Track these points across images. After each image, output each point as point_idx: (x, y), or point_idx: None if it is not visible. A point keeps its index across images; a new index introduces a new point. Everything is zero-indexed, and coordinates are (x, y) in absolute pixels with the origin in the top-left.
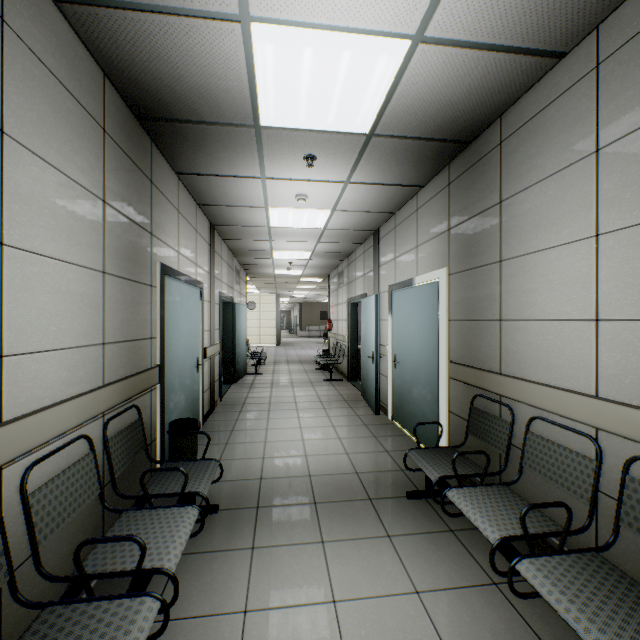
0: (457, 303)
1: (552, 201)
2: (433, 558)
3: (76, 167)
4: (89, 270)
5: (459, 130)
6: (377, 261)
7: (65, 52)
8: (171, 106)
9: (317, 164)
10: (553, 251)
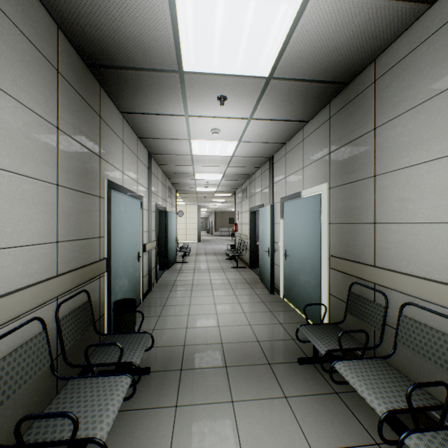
0: (336, 210)
1: (423, 124)
2: (323, 418)
3: (31, 98)
4: (43, 182)
5: (340, 73)
6: (271, 180)
7: (20, 1)
8: (113, 54)
9: (227, 104)
10: (424, 166)
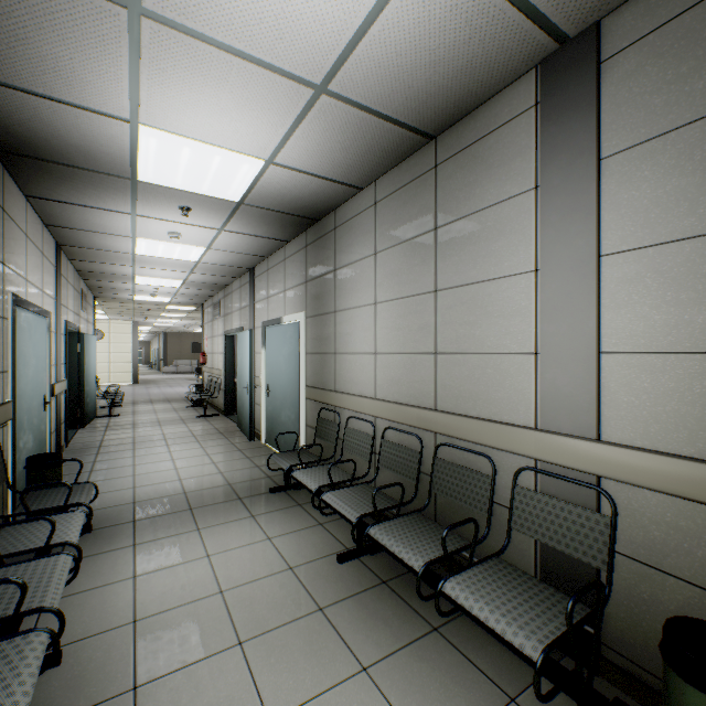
0: (311, 340)
1: (358, 277)
2: (284, 521)
3: None
4: None
5: (309, 212)
6: (253, 298)
7: None
8: (41, 150)
9: (192, 213)
10: (359, 309)
